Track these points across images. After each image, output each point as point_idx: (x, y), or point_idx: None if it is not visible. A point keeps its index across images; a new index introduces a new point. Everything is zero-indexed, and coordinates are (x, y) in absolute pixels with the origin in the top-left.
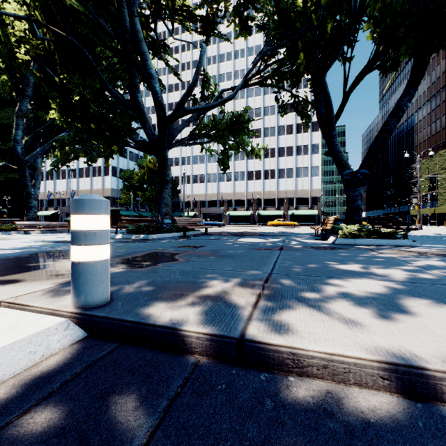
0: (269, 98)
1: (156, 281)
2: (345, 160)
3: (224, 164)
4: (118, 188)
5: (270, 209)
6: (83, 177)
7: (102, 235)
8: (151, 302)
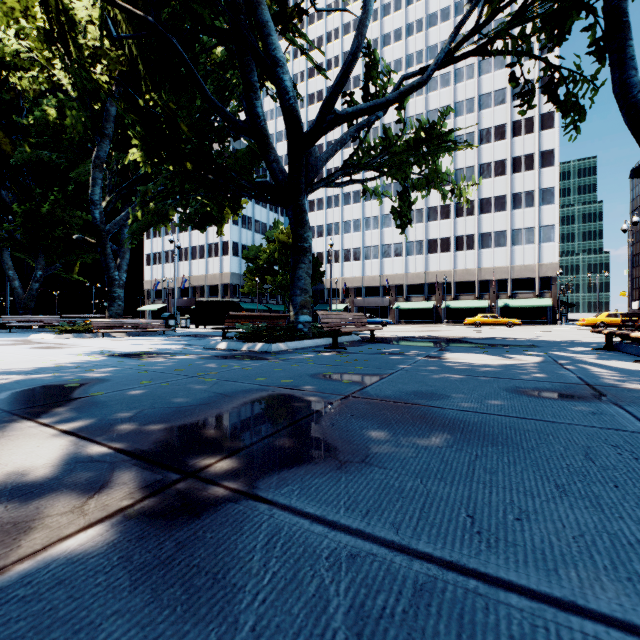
0: (464, 121)
1: None
2: None
3: (403, 217)
4: (240, 272)
5: (466, 298)
6: (197, 258)
7: None
8: None
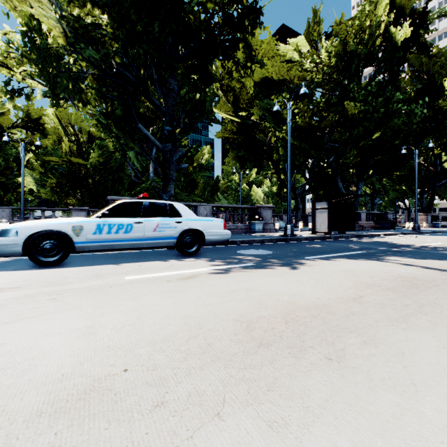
0: None
1: None
2: None
3: None
4: None
5: None
6: None
7: None
8: None
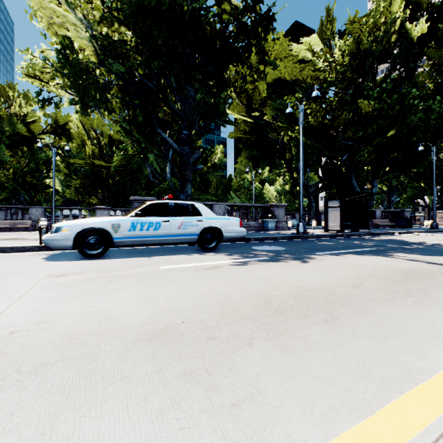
0: None
1: None
2: None
3: None
4: None
5: None
6: None
7: None
8: None
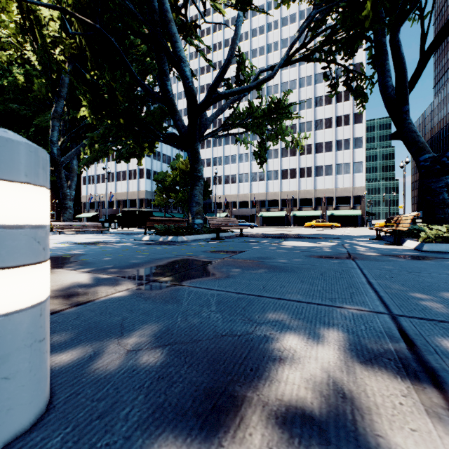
0: (305, 91)
1: (173, 330)
2: (423, 142)
3: (261, 157)
4: (152, 190)
5: (306, 209)
6: (121, 180)
7: (5, 240)
8: (143, 446)
